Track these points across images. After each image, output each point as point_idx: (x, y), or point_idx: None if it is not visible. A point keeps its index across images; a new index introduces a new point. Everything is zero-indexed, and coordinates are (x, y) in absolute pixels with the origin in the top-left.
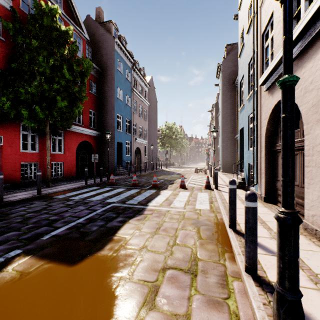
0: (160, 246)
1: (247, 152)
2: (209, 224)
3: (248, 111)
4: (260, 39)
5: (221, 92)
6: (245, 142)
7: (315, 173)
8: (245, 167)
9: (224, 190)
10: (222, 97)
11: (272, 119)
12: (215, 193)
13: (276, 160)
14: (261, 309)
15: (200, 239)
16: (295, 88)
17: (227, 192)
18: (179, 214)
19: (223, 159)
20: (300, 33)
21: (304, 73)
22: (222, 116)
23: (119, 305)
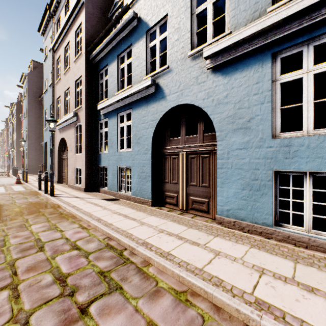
0: (6, 199)
1: (49, 158)
2: (28, 192)
3: (50, 134)
4: (56, 100)
5: (26, 101)
6: (48, 152)
7: (70, 167)
8: (48, 167)
9: (33, 182)
10: (28, 105)
11: (61, 144)
12: (27, 184)
13: (63, 163)
14: (48, 195)
15: (25, 195)
16: (66, 136)
17: (35, 183)
18: (6, 193)
19: (29, 162)
20: (66, 120)
21: (68, 133)
22: (28, 123)
23: (4, 204)
